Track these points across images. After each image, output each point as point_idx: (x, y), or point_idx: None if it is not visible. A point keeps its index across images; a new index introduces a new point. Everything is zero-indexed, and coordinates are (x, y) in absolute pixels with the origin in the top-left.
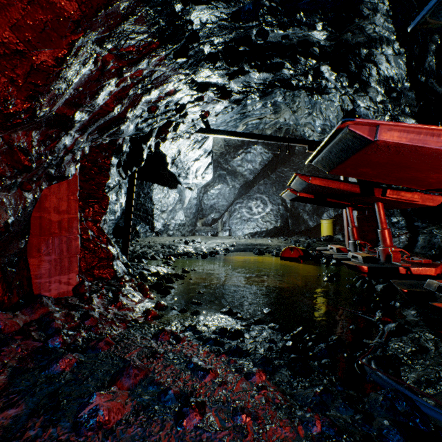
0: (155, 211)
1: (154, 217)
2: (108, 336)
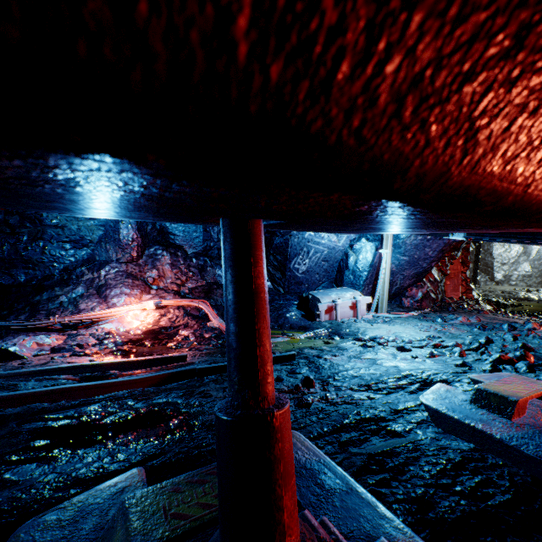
0: (494, 264)
1: (493, 269)
2: (478, 308)
